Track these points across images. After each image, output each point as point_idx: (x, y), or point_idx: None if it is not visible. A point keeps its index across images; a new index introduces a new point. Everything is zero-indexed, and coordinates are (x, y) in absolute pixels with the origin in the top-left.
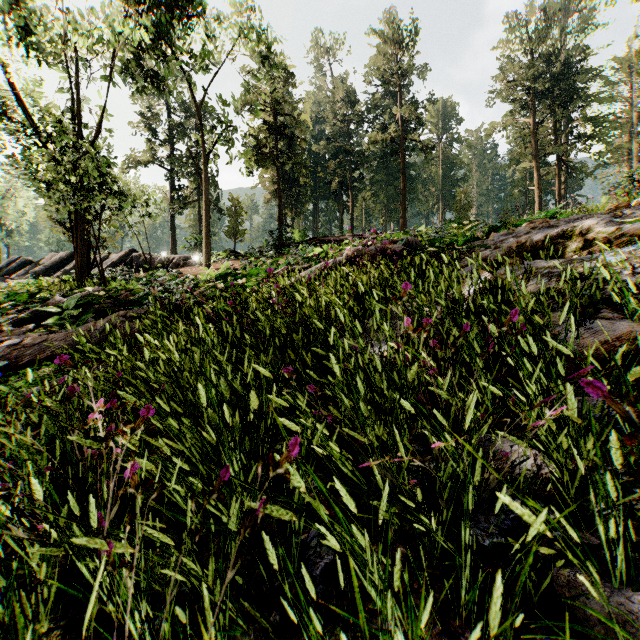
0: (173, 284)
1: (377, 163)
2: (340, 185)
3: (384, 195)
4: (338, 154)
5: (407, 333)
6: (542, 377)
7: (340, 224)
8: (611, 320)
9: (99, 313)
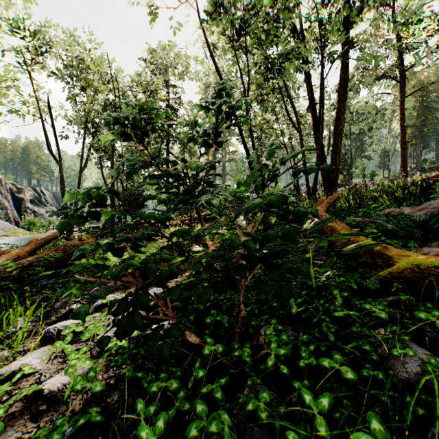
0: None
1: None
2: None
3: None
4: None
5: None
6: None
7: None
8: None
9: None
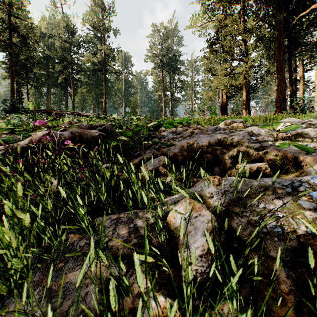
0: None
1: (90, 74)
2: (65, 80)
3: (94, 92)
4: (64, 61)
5: None
6: None
7: (66, 104)
8: None
9: None
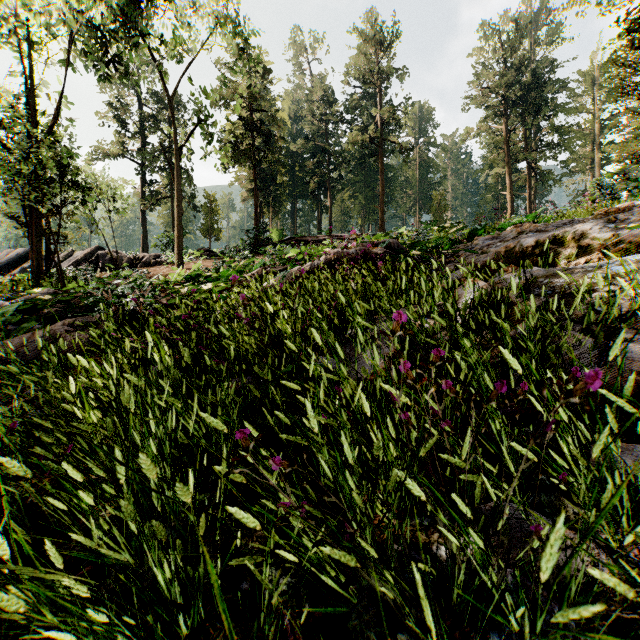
0: (129, 289)
1: (355, 164)
2: (319, 185)
3: (362, 196)
4: (317, 154)
5: (413, 381)
6: (585, 431)
7: (319, 224)
8: (637, 343)
9: (49, 319)
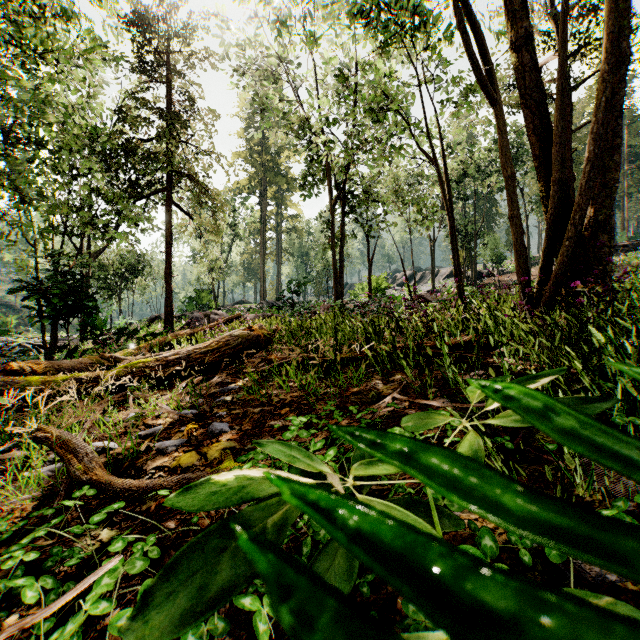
0: None
1: None
2: None
3: None
4: None
5: None
6: None
7: None
8: None
9: None
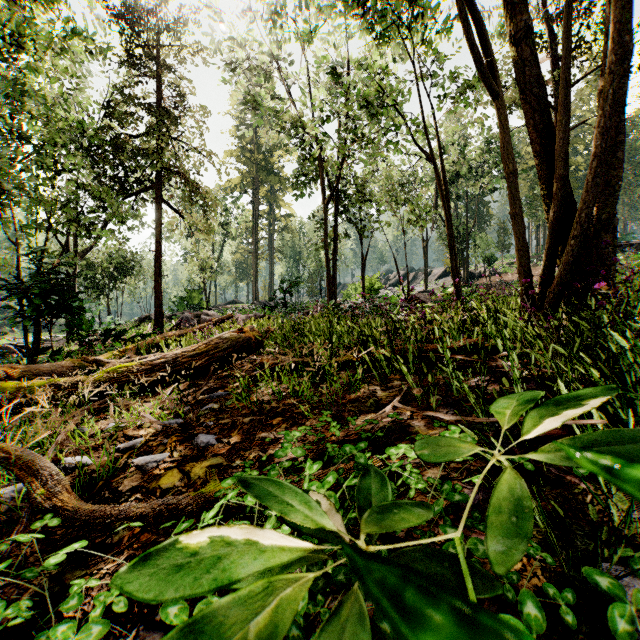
0: None
1: None
2: None
3: None
4: None
5: None
6: None
7: None
8: None
9: None
